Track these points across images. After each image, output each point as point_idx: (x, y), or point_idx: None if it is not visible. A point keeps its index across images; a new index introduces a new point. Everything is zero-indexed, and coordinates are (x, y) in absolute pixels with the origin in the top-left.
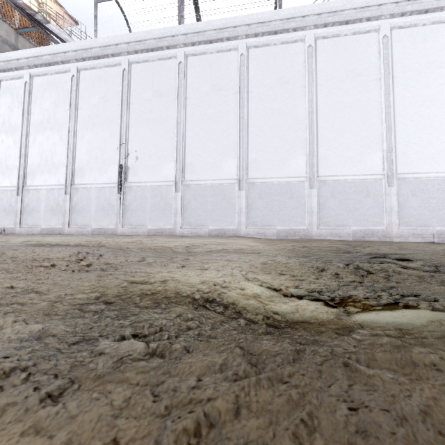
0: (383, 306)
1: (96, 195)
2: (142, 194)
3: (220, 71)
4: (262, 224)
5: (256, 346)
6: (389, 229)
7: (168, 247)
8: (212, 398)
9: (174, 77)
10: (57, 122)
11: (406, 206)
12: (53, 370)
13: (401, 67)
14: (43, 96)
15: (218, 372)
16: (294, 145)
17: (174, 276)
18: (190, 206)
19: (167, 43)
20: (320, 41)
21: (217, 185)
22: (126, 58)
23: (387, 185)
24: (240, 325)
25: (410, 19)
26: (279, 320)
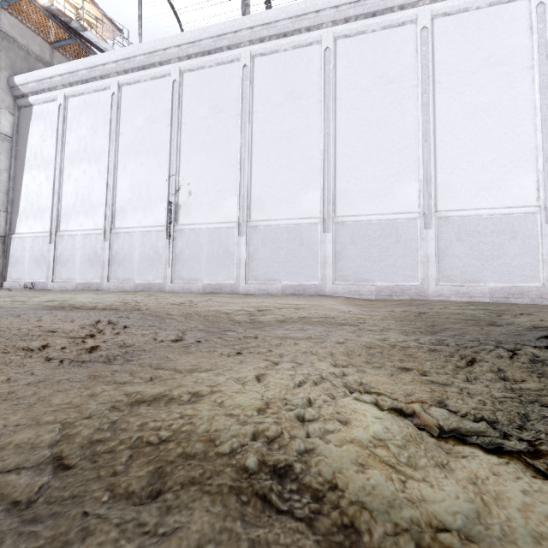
0: None
1: (141, 242)
2: (197, 239)
3: (297, 74)
4: (355, 278)
5: None
6: (547, 287)
7: (225, 312)
8: None
9: (237, 86)
10: (95, 152)
11: None
12: None
13: None
14: (79, 120)
15: None
16: (401, 169)
17: (217, 382)
18: (258, 255)
19: (228, 42)
20: (440, 20)
21: (294, 227)
22: (177, 66)
23: (545, 222)
24: None
25: None
26: None
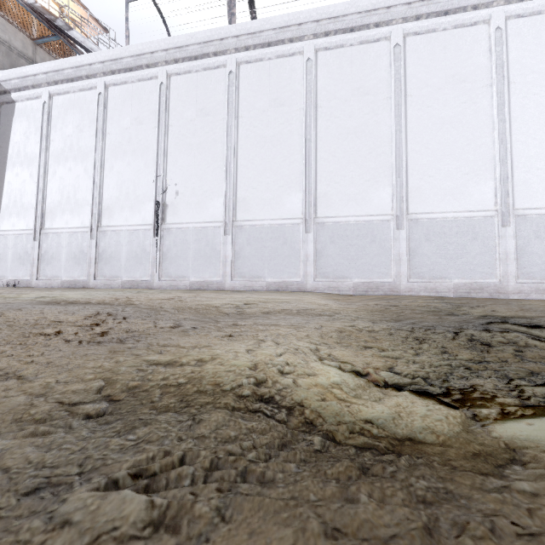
0: (532, 407)
1: (128, 240)
2: (184, 238)
3: (280, 82)
4: (335, 275)
5: (347, 514)
6: (503, 283)
7: (214, 306)
8: None
9: (223, 91)
10: (81, 151)
11: (527, 252)
12: None
13: (520, 69)
14: (64, 119)
15: None
16: (376, 174)
17: (215, 353)
18: (243, 253)
19: (215, 48)
20: (411, 38)
21: (278, 227)
22: (164, 69)
23: (501, 225)
24: (314, 446)
25: (532, 5)
26: (374, 436)
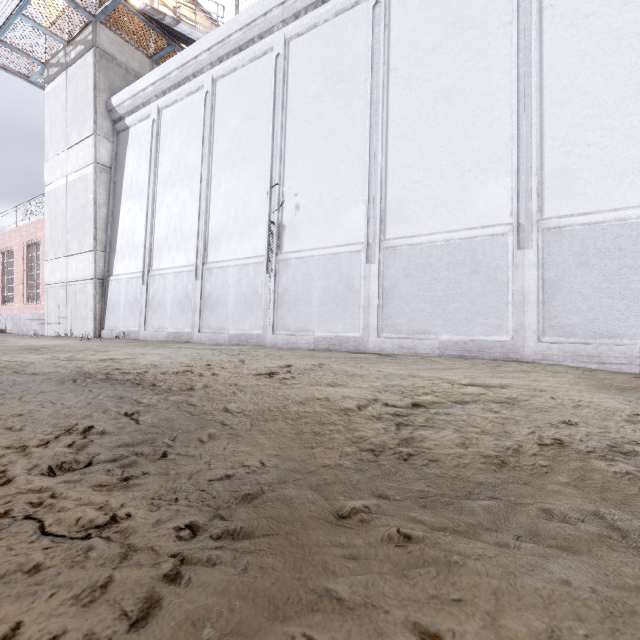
0: None
1: (236, 279)
2: (306, 272)
3: None
4: (589, 331)
5: None
6: None
7: (341, 409)
8: None
9: (365, 37)
10: (187, 170)
11: None
12: None
13: None
14: (172, 135)
15: None
16: None
17: None
18: (398, 292)
19: None
20: None
21: (460, 243)
22: (281, 34)
23: None
24: None
25: None
26: None
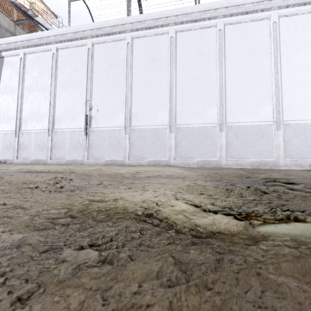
0: (279, 220)
1: (70, 137)
2: (102, 135)
3: (156, 49)
4: (186, 157)
5: (185, 256)
6: (277, 161)
7: (119, 173)
8: (150, 304)
9: (124, 53)
10: (42, 86)
11: (290, 144)
12: (25, 275)
13: (286, 44)
14: (33, 67)
15: (155, 278)
16: (209, 101)
17: (122, 196)
18: (135, 144)
19: (119, 29)
20: (228, 26)
21: (154, 129)
22: (90, 40)
23: (276, 129)
24: (172, 235)
25: (293, 10)
26: (201, 231)
